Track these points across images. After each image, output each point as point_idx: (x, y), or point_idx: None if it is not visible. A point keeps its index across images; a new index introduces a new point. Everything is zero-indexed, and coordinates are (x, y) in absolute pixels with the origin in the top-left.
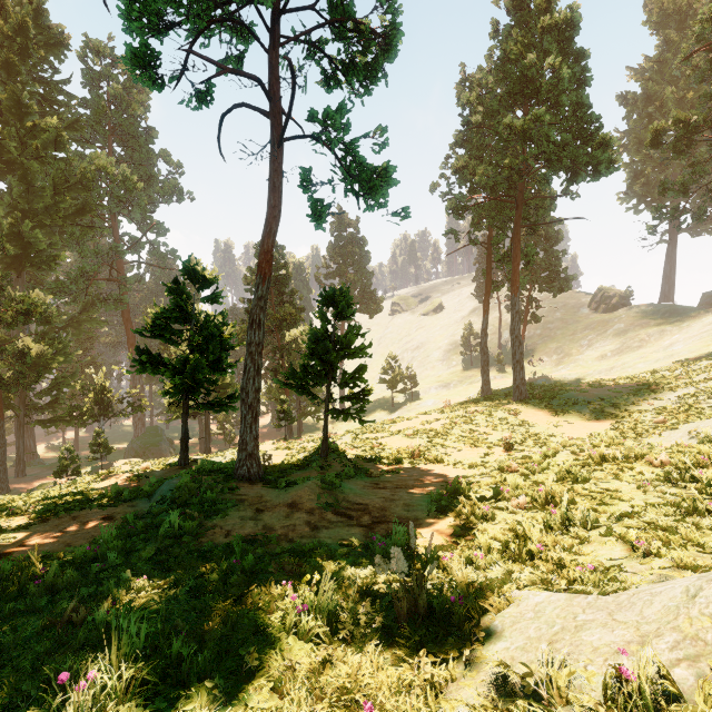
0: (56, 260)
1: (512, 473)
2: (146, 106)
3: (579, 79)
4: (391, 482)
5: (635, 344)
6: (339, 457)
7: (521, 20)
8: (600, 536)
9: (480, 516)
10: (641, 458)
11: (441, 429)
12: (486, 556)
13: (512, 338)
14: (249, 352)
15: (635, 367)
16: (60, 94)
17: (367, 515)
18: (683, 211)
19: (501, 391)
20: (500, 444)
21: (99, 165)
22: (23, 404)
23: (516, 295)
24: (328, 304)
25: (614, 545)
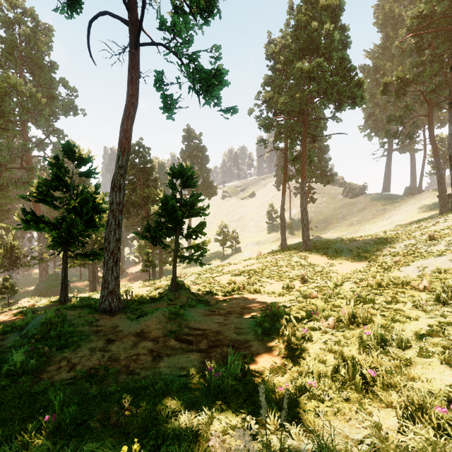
0: None
1: (313, 299)
2: (49, 46)
3: (343, 43)
4: (223, 309)
5: (370, 216)
6: (185, 291)
7: (307, 2)
8: (418, 357)
9: (300, 338)
10: (406, 285)
11: (257, 270)
12: (318, 383)
13: (301, 210)
14: (111, 209)
15: (371, 230)
16: None
17: (205, 340)
18: (400, 134)
19: (293, 245)
20: (297, 278)
21: (10, 83)
22: None
23: (304, 182)
24: (176, 176)
25: (441, 368)
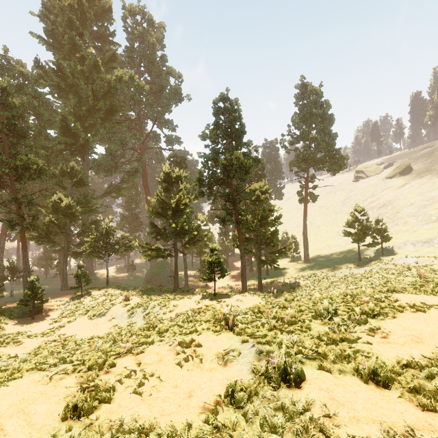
0: (89, 143)
1: None
2: (160, 40)
3: None
4: None
5: None
6: None
7: None
8: None
9: None
10: None
11: None
12: None
13: None
14: None
15: None
16: (111, 45)
17: None
18: None
19: None
20: None
21: (118, 75)
22: (67, 240)
23: None
24: None
25: None
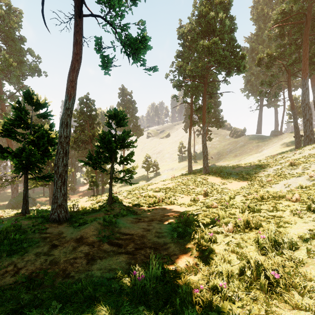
0: None
1: (214, 208)
2: (19, 24)
3: (231, 28)
4: (147, 217)
5: (248, 150)
6: (118, 204)
7: None
8: (308, 258)
9: (208, 241)
10: (282, 197)
11: (172, 187)
12: (227, 283)
13: (202, 145)
14: (60, 141)
15: (249, 159)
16: None
17: (132, 243)
18: (269, 93)
19: (196, 170)
20: (201, 193)
21: None
22: None
23: (204, 125)
24: (112, 117)
25: None
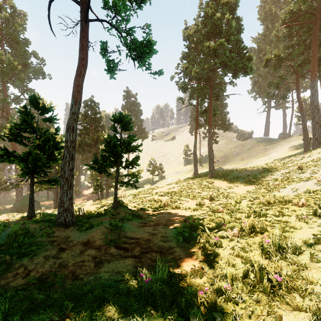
0: None
1: (220, 213)
2: (23, 27)
3: (238, 29)
4: (153, 221)
5: (255, 153)
6: (124, 208)
7: None
8: (311, 262)
9: (213, 245)
10: (288, 202)
11: (177, 191)
12: (231, 285)
13: (208, 148)
14: (66, 146)
15: (257, 163)
16: None
17: (138, 247)
18: (277, 95)
19: (202, 173)
20: (206, 198)
21: None
22: None
23: (210, 128)
24: (117, 121)
25: None
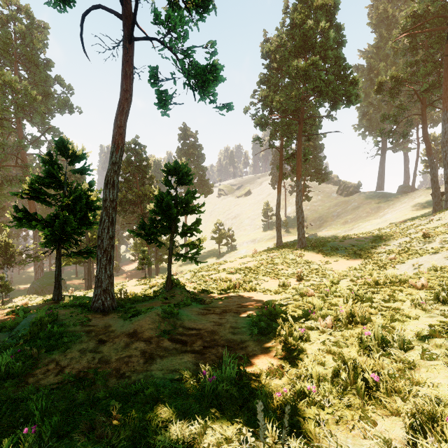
0: None
1: (309, 297)
2: (44, 43)
3: (338, 42)
4: (219, 307)
5: (364, 214)
6: (180, 290)
7: (302, 1)
8: (421, 359)
9: (297, 338)
10: (403, 283)
11: (253, 267)
12: (317, 387)
13: (297, 208)
14: (104, 206)
15: (366, 228)
16: None
17: (199, 340)
18: (394, 133)
19: (288, 243)
20: (293, 276)
21: (5, 80)
22: None
23: (299, 180)
24: (171, 173)
25: (446, 372)
